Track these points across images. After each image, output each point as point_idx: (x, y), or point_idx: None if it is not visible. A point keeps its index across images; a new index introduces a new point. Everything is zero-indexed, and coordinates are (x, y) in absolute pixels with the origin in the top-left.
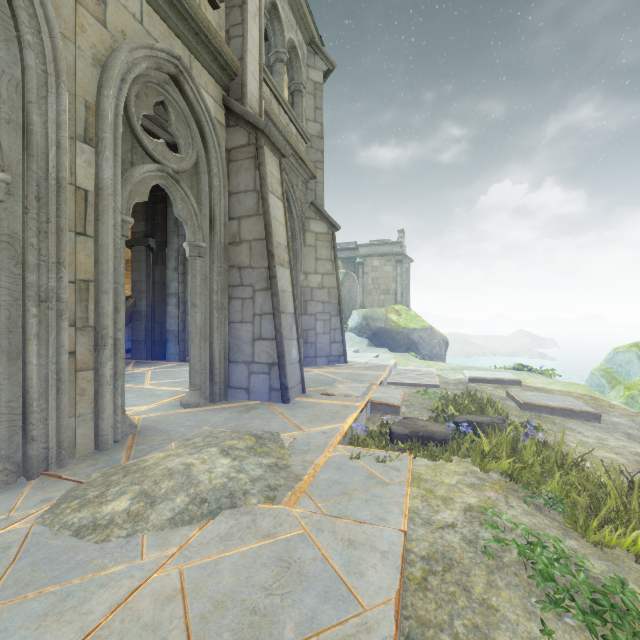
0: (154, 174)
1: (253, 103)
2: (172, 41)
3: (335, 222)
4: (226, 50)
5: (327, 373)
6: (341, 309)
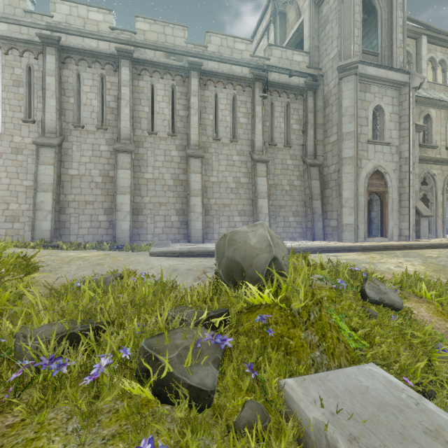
0: None
1: None
2: None
3: None
4: None
5: None
6: None
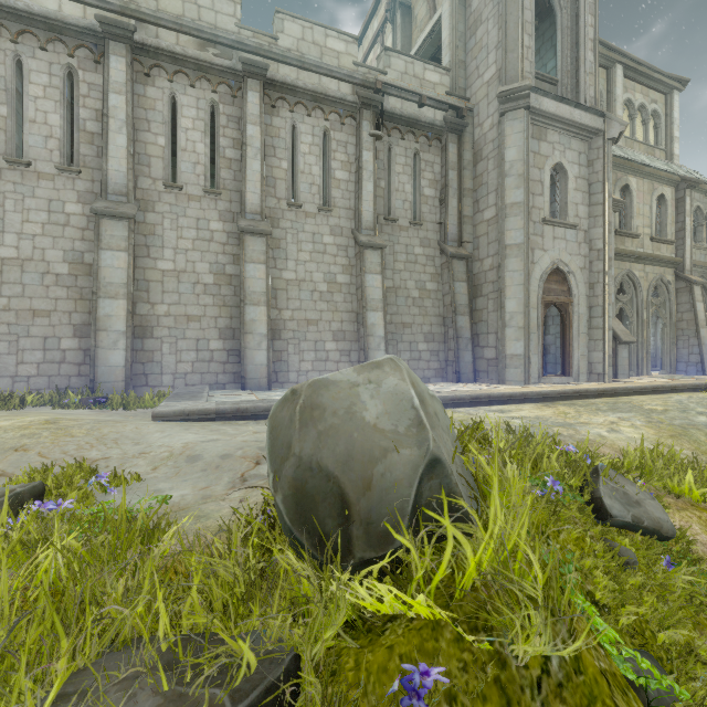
0: (654, 308)
1: (687, 268)
2: (659, 269)
3: None
4: (677, 260)
5: None
6: None
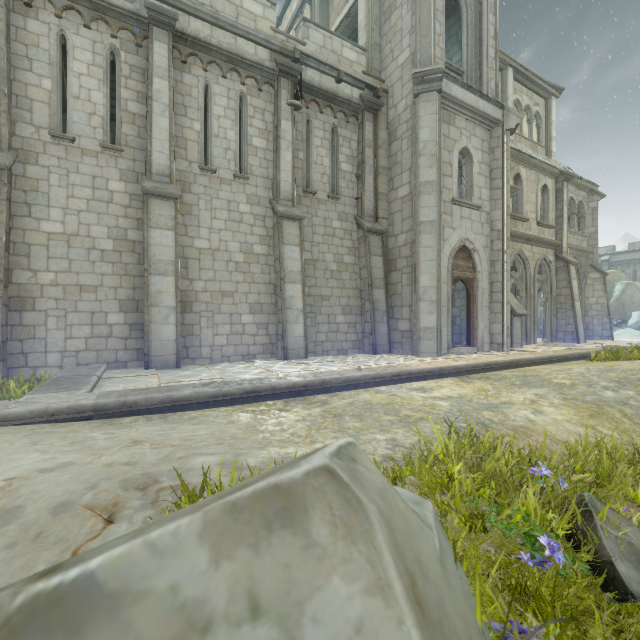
0: (539, 284)
1: (564, 250)
2: (543, 250)
3: (605, 272)
4: (557, 242)
5: (598, 341)
6: (609, 313)
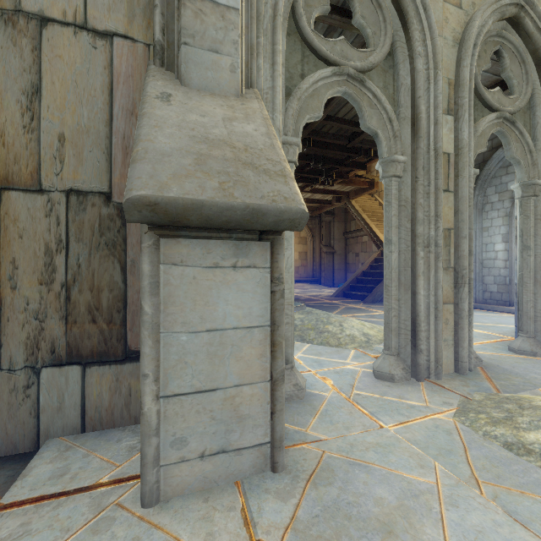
0: (491, 123)
1: None
2: None
3: None
4: None
5: None
6: None
